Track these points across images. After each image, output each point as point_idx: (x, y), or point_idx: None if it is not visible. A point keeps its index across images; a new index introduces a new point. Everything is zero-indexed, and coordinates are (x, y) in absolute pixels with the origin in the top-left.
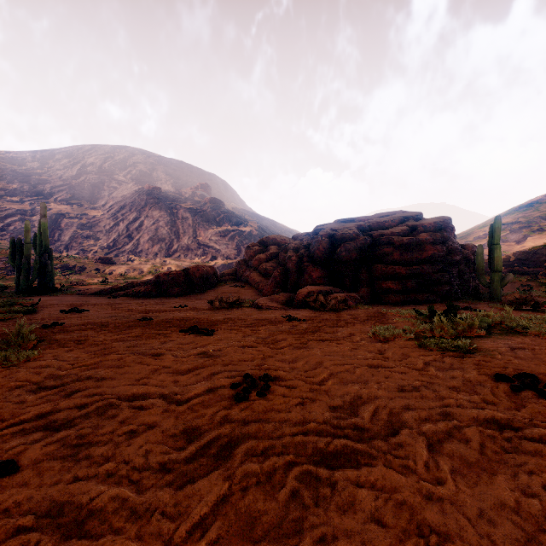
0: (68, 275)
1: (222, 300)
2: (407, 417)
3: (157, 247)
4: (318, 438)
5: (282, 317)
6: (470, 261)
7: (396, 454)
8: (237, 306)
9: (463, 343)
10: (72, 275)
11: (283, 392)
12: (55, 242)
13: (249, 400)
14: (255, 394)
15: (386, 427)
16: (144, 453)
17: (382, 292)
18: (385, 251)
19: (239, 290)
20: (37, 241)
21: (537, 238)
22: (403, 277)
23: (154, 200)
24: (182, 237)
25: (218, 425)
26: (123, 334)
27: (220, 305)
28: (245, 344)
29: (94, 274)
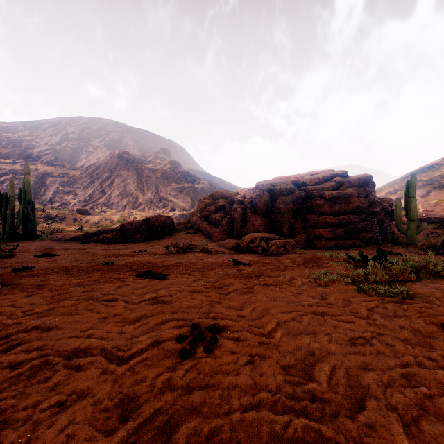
0: (50, 223)
1: (176, 246)
2: (368, 382)
3: (125, 201)
4: (273, 417)
5: (229, 261)
6: (388, 212)
7: (369, 443)
8: (190, 251)
9: (401, 288)
10: (54, 223)
11: (231, 346)
12: (41, 196)
13: (195, 357)
14: (202, 349)
15: (347, 397)
16: (64, 441)
17: (315, 238)
18: (317, 203)
19: (192, 236)
20: (21, 195)
21: (438, 193)
22: (332, 226)
23: (123, 162)
24: (146, 192)
25: (159, 394)
26: (83, 278)
27: (175, 250)
28: (194, 289)
29: (72, 223)
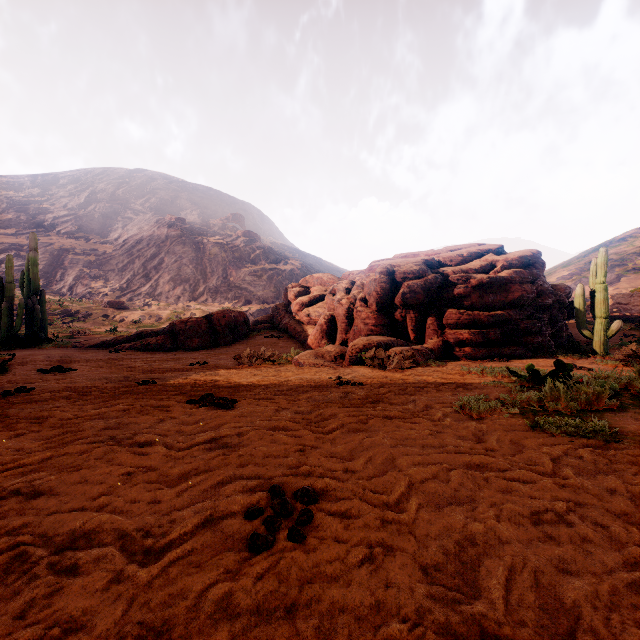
0: (69, 322)
1: (252, 356)
2: (577, 601)
3: (179, 289)
4: None
5: (331, 380)
6: (564, 305)
7: None
8: (272, 363)
9: (601, 424)
10: (75, 322)
11: (335, 528)
12: (57, 283)
13: (274, 550)
14: (286, 534)
15: (544, 632)
16: None
17: (458, 344)
18: (460, 292)
19: (275, 342)
20: (24, 281)
21: (632, 278)
22: (483, 326)
23: (177, 234)
24: (209, 277)
25: (207, 625)
26: (106, 407)
27: (249, 362)
28: (277, 424)
29: (101, 321)
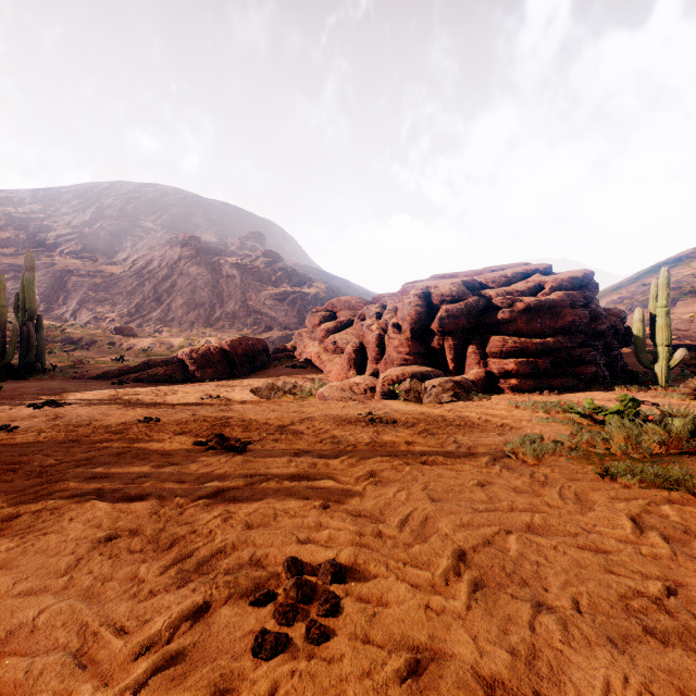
0: (72, 350)
1: (271, 388)
2: None
3: (194, 314)
4: None
5: (360, 416)
6: (619, 332)
7: None
8: (293, 397)
9: (685, 474)
10: (77, 350)
11: (368, 623)
12: (59, 308)
13: (287, 656)
14: (303, 632)
15: None
16: None
17: (502, 375)
18: (505, 317)
19: (298, 372)
20: (19, 304)
21: (689, 303)
22: (531, 354)
23: (191, 253)
24: (226, 301)
25: None
26: (97, 450)
27: (268, 396)
28: (296, 472)
29: (107, 349)
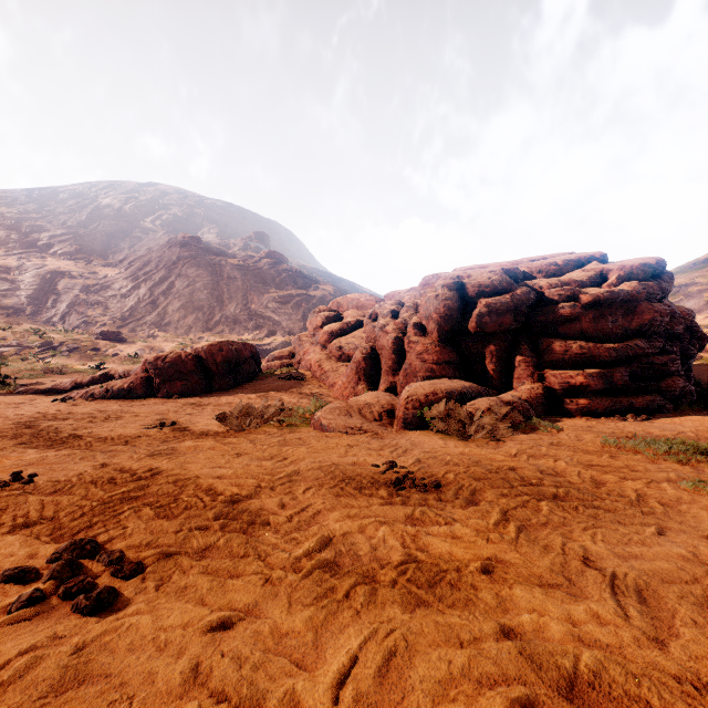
0: (49, 357)
1: (245, 413)
2: None
3: (191, 318)
4: None
5: (376, 471)
6: (696, 334)
7: None
8: (279, 424)
9: None
10: (56, 357)
11: None
12: (48, 311)
13: None
14: None
15: None
16: None
17: (566, 392)
18: (565, 313)
19: (293, 385)
20: None
21: None
22: (602, 364)
23: (190, 254)
24: (227, 304)
25: None
26: None
27: (240, 425)
28: None
29: (89, 356)
